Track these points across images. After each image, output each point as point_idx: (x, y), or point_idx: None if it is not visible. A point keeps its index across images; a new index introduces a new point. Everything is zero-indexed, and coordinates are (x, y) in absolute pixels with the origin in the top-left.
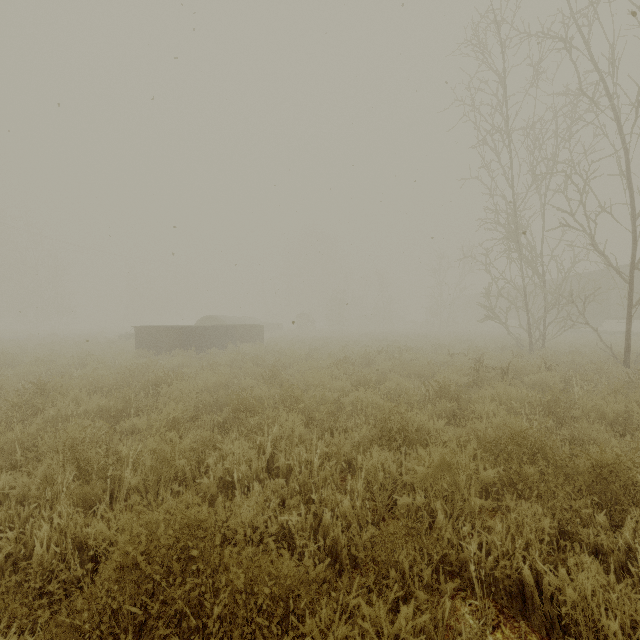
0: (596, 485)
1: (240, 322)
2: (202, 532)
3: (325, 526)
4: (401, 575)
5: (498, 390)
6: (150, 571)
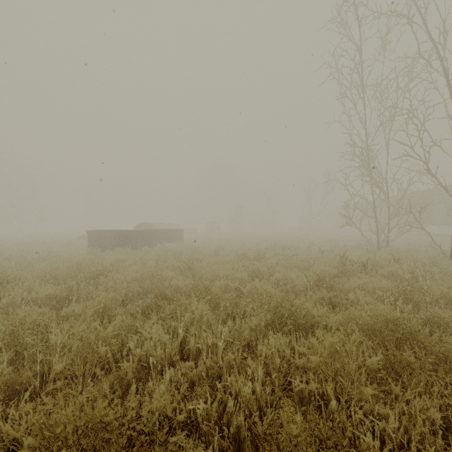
0: None
1: (166, 227)
2: (107, 435)
3: (229, 413)
4: None
5: (364, 281)
6: None
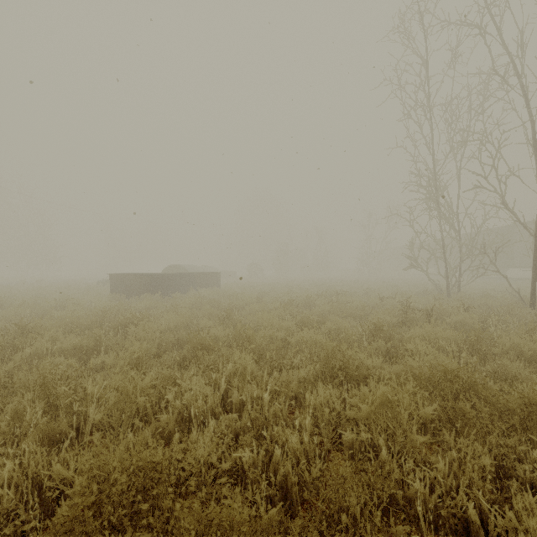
0: (528, 422)
1: (200, 270)
2: (157, 474)
3: (276, 462)
4: (352, 518)
5: (426, 330)
6: (98, 527)
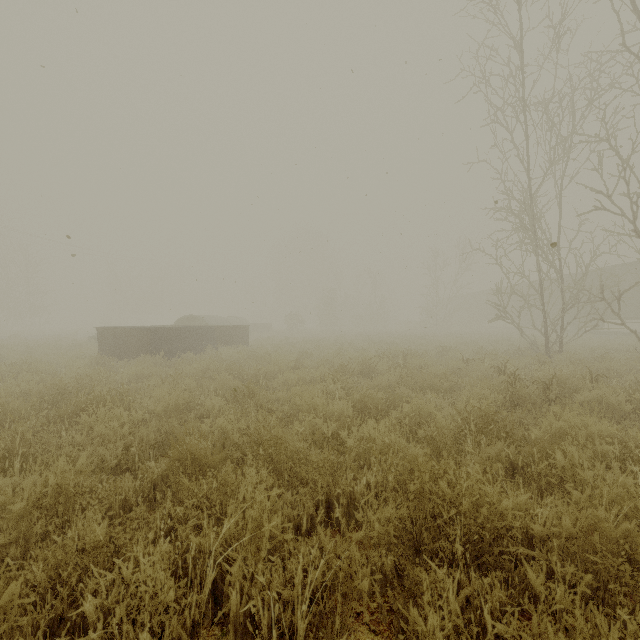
0: None
1: (224, 322)
2: None
3: None
4: None
5: (571, 422)
6: None
